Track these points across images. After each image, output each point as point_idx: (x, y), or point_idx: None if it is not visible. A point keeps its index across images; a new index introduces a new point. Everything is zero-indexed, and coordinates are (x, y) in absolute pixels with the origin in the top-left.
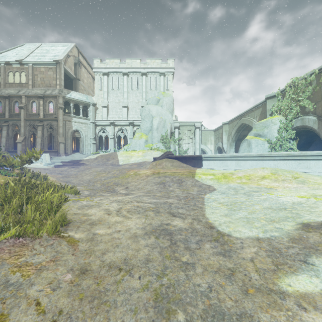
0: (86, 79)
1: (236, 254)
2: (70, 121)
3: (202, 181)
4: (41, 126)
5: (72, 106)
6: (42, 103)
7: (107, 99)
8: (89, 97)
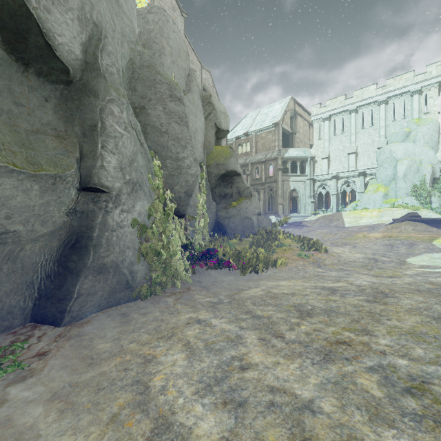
0: (302, 128)
1: (404, 265)
2: (288, 181)
3: (438, 245)
4: (262, 189)
5: (290, 165)
6: (264, 167)
7: (328, 148)
8: (306, 151)
